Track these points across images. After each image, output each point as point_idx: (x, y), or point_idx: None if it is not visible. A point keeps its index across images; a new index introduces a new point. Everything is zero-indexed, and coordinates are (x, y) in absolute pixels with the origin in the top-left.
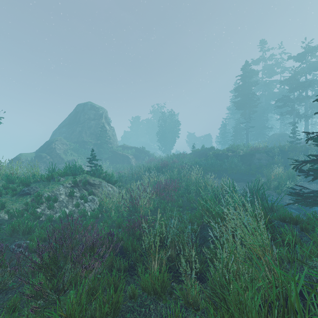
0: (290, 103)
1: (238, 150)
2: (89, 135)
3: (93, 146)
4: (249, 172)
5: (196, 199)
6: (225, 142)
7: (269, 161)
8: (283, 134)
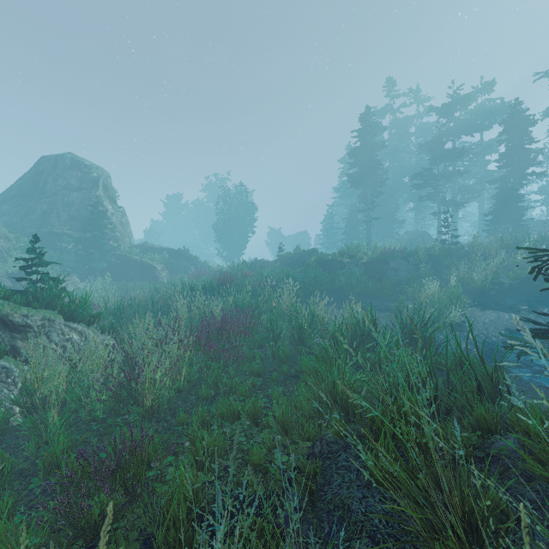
0: (434, 181)
1: (359, 254)
2: (67, 222)
3: (74, 245)
4: (381, 293)
5: (292, 351)
6: (333, 245)
7: (410, 273)
8: (421, 232)
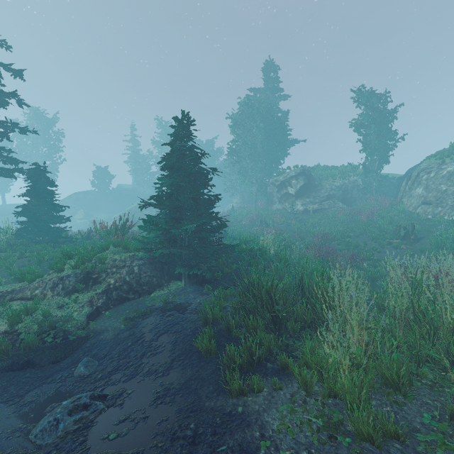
0: None
1: None
2: None
3: None
4: None
5: None
6: None
7: None
8: None
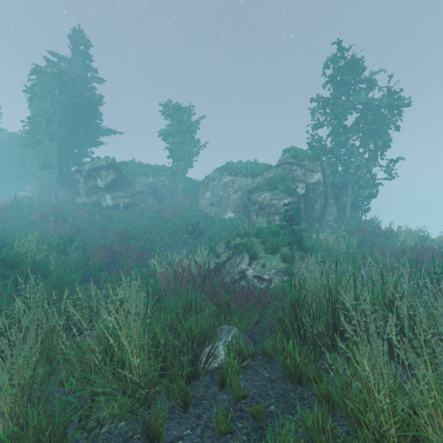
0: None
1: None
2: None
3: None
4: None
5: None
6: None
7: None
8: None
